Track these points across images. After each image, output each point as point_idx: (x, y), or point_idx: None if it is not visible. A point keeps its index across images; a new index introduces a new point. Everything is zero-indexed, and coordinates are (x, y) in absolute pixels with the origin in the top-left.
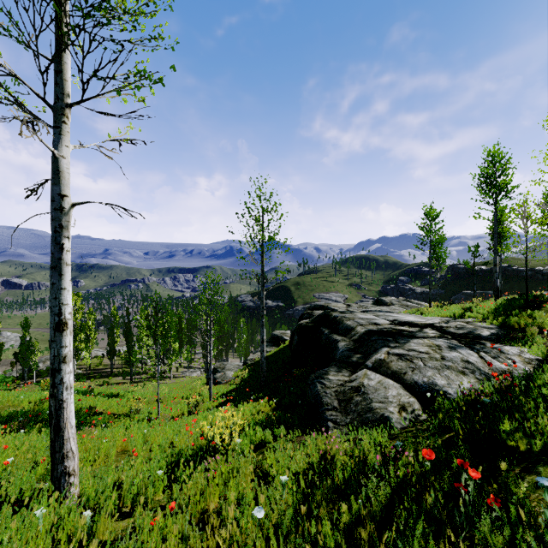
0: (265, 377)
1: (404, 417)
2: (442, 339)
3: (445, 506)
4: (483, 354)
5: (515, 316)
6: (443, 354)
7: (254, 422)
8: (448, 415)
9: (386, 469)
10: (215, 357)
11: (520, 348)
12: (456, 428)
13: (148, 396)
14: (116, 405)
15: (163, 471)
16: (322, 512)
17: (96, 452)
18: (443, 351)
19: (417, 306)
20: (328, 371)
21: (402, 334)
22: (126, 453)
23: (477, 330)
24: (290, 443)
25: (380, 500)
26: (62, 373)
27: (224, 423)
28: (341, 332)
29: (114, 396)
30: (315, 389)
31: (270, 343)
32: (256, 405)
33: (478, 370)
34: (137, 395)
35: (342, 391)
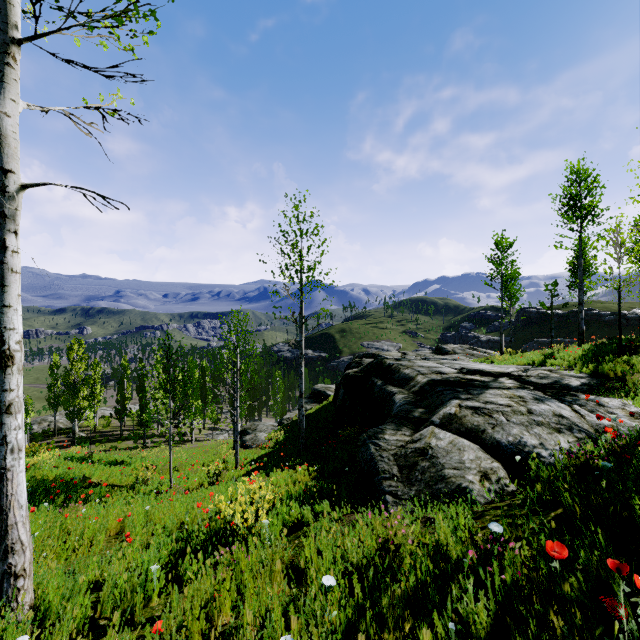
0: (303, 438)
1: (488, 488)
2: (524, 390)
3: (589, 635)
4: (577, 408)
5: (609, 363)
6: (530, 407)
7: (289, 495)
8: (549, 485)
9: (487, 572)
10: (245, 417)
11: (622, 400)
12: (567, 504)
13: (161, 464)
14: (118, 474)
15: (165, 563)
16: (387, 639)
17: (78, 537)
18: (529, 403)
19: (484, 355)
20: (384, 429)
21: (472, 384)
22: (121, 537)
23: (564, 380)
24: (336, 524)
25: (480, 622)
26: (4, 429)
27: (249, 497)
28: (397, 383)
29: (118, 463)
30: (368, 452)
31: (310, 400)
32: (292, 473)
33: (576, 426)
34: (147, 462)
35: (402, 455)
